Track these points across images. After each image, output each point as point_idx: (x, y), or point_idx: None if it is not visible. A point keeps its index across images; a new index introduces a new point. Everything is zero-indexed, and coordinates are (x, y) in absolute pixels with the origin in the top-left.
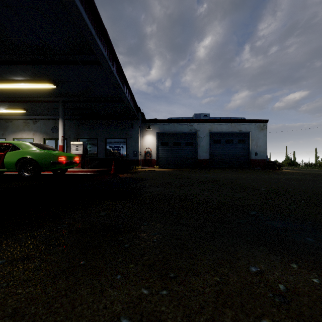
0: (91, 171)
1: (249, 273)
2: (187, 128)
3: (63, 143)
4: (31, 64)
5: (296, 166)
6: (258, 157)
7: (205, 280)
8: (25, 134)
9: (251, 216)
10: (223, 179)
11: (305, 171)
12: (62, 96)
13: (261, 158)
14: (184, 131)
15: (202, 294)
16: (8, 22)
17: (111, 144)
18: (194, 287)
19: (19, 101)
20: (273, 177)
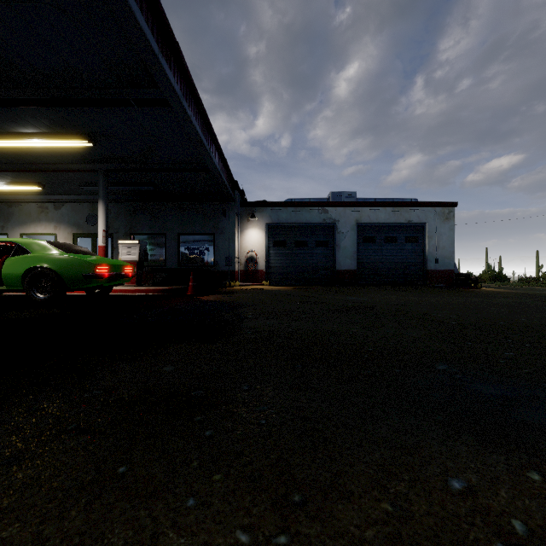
0: (153, 290)
1: (449, 495)
2: (318, 216)
3: (106, 243)
4: (48, 105)
5: (503, 281)
6: (440, 267)
7: (362, 511)
8: (41, 227)
9: (439, 372)
10: (382, 304)
11: (521, 291)
12: (104, 162)
13: (445, 269)
14: (314, 222)
15: (358, 544)
16: (6, 31)
17: (189, 244)
18: (343, 527)
19: (30, 170)
20: (468, 301)
